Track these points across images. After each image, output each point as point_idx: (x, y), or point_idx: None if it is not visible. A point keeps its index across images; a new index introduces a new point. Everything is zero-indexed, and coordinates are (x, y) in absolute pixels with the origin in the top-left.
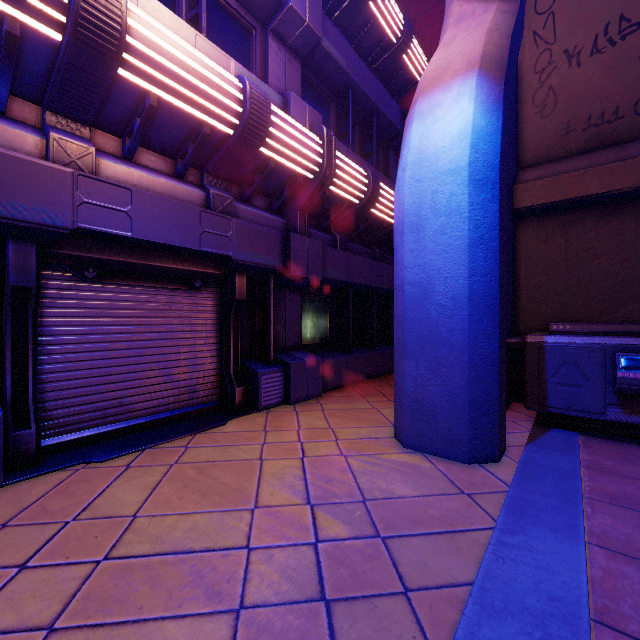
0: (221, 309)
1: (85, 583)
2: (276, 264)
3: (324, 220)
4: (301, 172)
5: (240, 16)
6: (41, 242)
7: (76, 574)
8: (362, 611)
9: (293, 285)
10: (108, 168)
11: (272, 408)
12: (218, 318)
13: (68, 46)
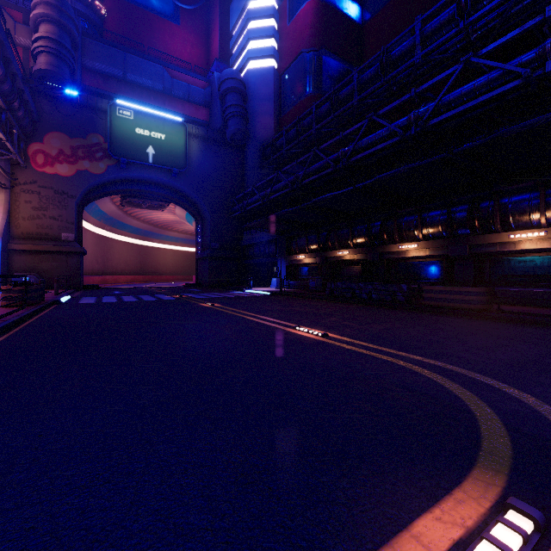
0: None
1: None
2: None
3: None
4: None
5: None
6: None
7: None
8: None
9: None
10: None
11: None
12: None
13: None
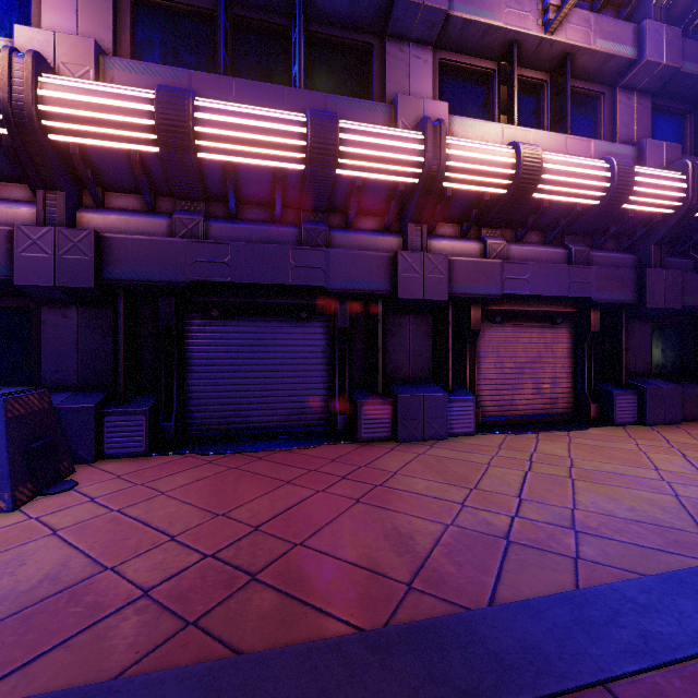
0: (575, 339)
1: (571, 471)
2: (630, 299)
3: (679, 245)
4: (659, 211)
5: (589, 91)
6: (482, 304)
7: (562, 468)
8: None
9: (644, 315)
10: (510, 252)
11: (626, 426)
12: (572, 347)
13: (510, 195)
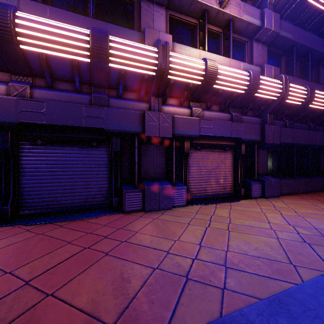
0: (234, 158)
1: (229, 226)
2: (258, 138)
3: (279, 115)
4: (271, 98)
5: (241, 40)
6: (190, 140)
7: (225, 224)
8: (322, 247)
9: (264, 147)
10: (204, 114)
11: (256, 198)
12: (233, 161)
13: (202, 85)
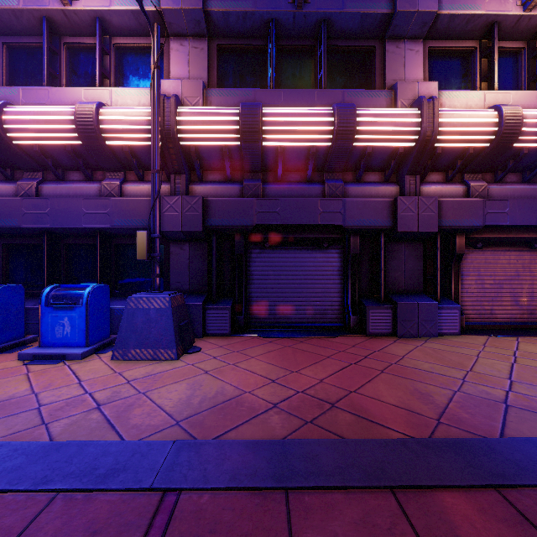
0: None
1: None
2: None
3: None
4: None
5: None
6: (465, 233)
7: None
8: None
9: None
10: (490, 191)
11: None
12: None
13: (492, 147)
